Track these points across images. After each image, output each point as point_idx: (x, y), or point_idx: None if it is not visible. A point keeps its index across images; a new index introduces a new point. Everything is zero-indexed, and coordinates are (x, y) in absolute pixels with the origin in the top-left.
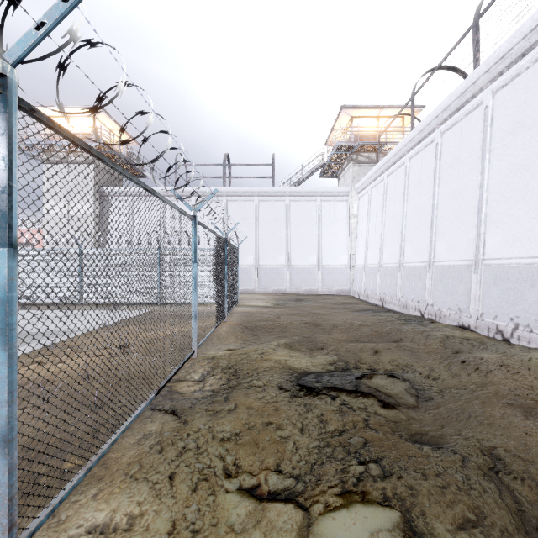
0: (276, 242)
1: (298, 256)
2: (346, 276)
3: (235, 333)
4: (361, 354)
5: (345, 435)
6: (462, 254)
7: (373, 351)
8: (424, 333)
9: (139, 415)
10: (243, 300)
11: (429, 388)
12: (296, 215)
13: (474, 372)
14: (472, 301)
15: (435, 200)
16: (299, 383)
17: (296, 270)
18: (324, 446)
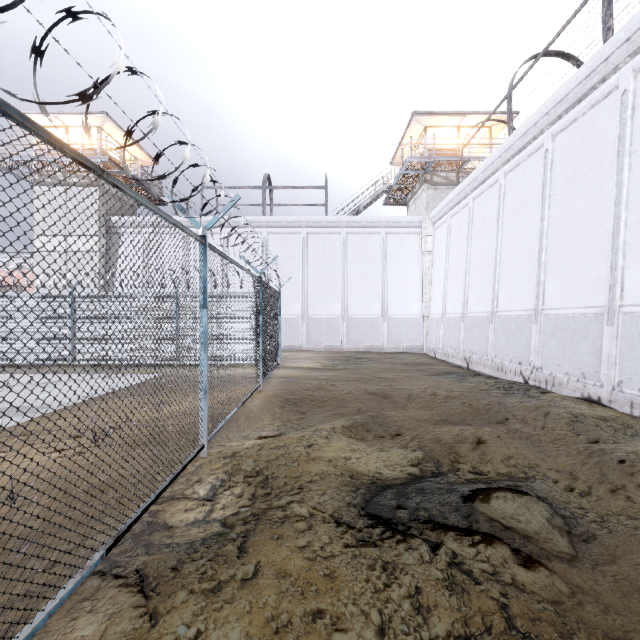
0: (329, 286)
1: (357, 304)
2: (418, 328)
3: (272, 409)
4: (457, 446)
5: None
6: (587, 298)
7: (475, 441)
8: (539, 409)
9: (55, 611)
10: (287, 360)
11: (582, 514)
12: (354, 252)
13: None
14: (603, 364)
15: (543, 226)
16: (370, 511)
17: (354, 321)
18: None
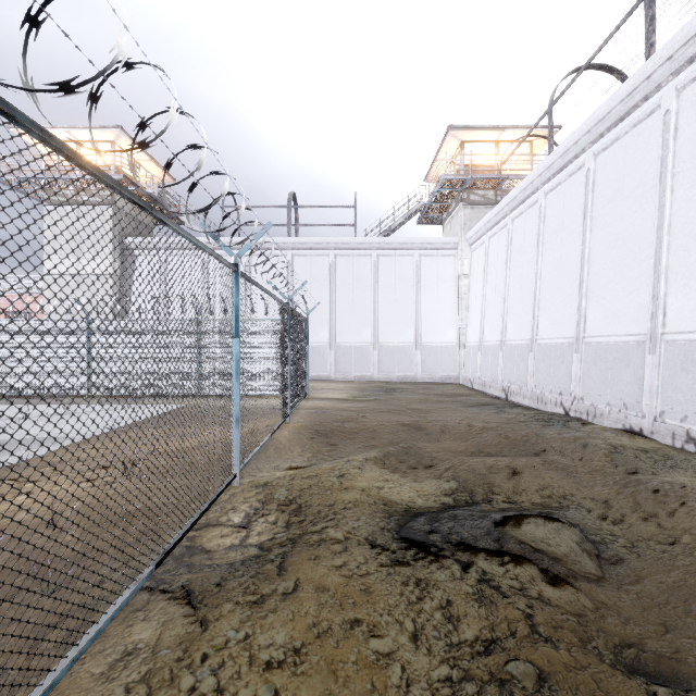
0: (359, 311)
1: (388, 331)
2: (454, 357)
3: (302, 441)
4: (491, 476)
5: (497, 655)
6: (629, 326)
7: (510, 472)
8: (577, 441)
9: (116, 615)
10: (314, 390)
11: (613, 540)
12: (386, 275)
13: (680, 512)
14: (645, 394)
15: (585, 250)
16: (403, 535)
17: (386, 349)
18: (461, 680)
